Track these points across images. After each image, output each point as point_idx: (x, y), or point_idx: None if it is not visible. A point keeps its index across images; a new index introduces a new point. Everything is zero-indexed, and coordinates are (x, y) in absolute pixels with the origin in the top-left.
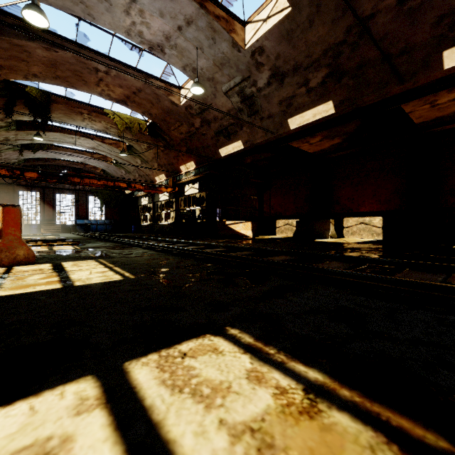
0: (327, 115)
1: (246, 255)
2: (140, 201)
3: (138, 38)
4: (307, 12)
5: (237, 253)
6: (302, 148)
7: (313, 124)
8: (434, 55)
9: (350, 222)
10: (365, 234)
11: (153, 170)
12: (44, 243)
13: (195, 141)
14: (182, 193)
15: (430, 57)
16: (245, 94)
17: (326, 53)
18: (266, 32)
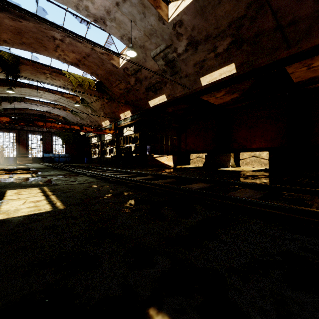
0: (230, 74)
1: (170, 182)
2: (91, 140)
3: (85, 12)
4: None
5: (162, 180)
6: (210, 101)
7: (219, 82)
8: (315, 26)
9: (245, 156)
10: (255, 164)
11: (100, 117)
12: (8, 172)
13: (131, 95)
14: (121, 134)
15: (312, 27)
16: (168, 58)
17: (231, 25)
18: (185, 8)
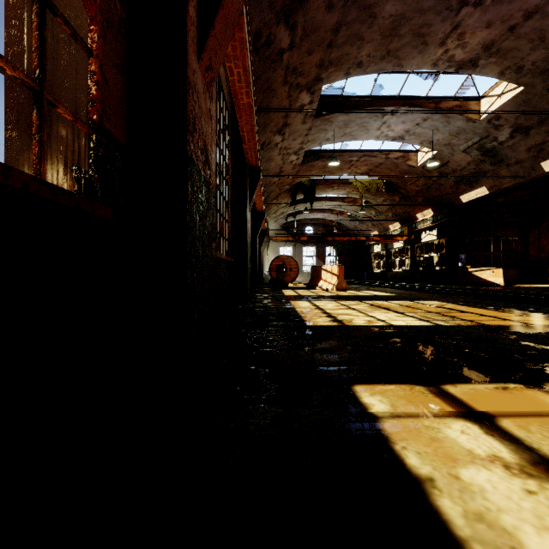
0: None
1: None
2: (372, 249)
3: (384, 138)
4: (542, 86)
5: None
6: None
7: None
8: None
9: None
10: None
11: (387, 219)
12: None
13: (433, 191)
14: (418, 240)
15: None
16: (485, 148)
17: None
18: (501, 106)
